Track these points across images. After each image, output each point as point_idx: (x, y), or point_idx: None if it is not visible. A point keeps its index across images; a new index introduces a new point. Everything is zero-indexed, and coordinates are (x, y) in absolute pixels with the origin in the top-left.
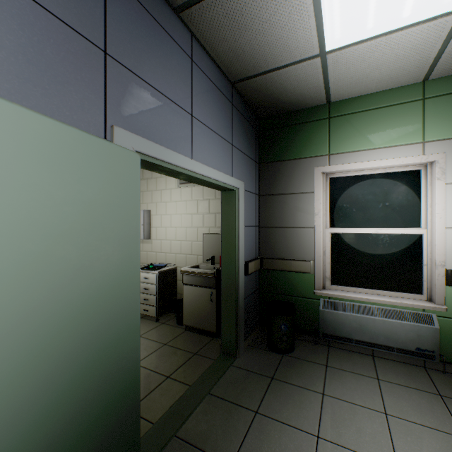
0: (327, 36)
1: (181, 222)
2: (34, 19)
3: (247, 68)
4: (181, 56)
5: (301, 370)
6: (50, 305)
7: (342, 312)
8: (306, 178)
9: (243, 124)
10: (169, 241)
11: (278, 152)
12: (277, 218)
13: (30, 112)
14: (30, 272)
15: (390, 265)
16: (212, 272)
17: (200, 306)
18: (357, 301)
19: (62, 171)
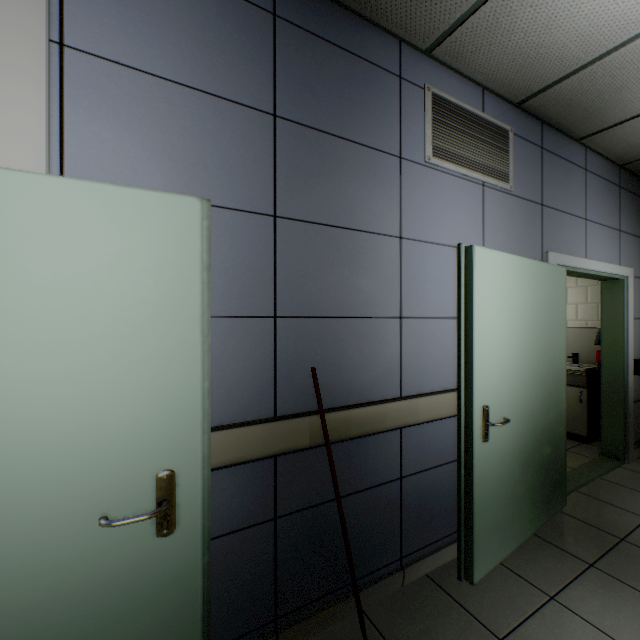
0: None
1: None
2: (520, 207)
3: None
4: (577, 174)
5: None
6: (541, 358)
7: None
8: None
9: (630, 202)
10: None
11: None
12: None
13: (537, 262)
14: (537, 340)
15: None
16: (582, 370)
17: None
18: None
19: (543, 288)
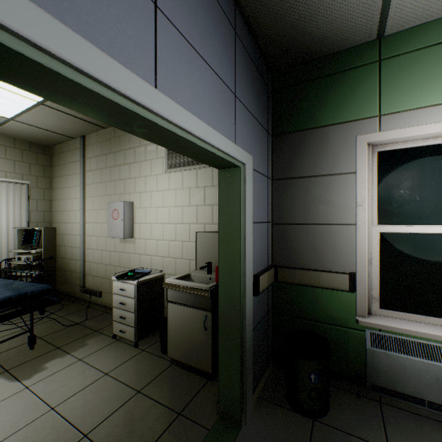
0: None
1: (169, 216)
2: None
3: None
4: None
5: None
6: None
7: (405, 355)
8: (342, 152)
9: (251, 71)
10: (155, 240)
11: (300, 117)
12: (299, 211)
13: None
14: None
15: None
16: (207, 288)
17: (190, 334)
18: (427, 339)
19: None
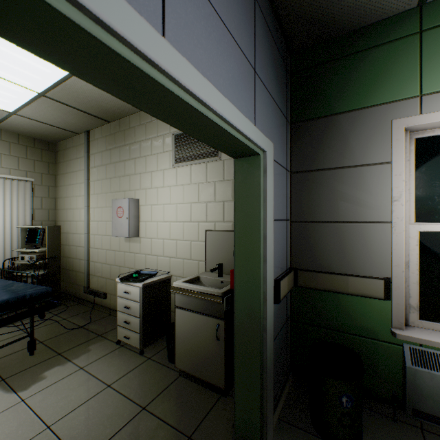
0: None
1: (176, 214)
2: None
3: None
4: None
5: None
6: None
7: None
8: (374, 140)
9: (270, 47)
10: (162, 240)
11: (323, 102)
12: (322, 207)
13: None
14: None
15: None
16: (219, 294)
17: (201, 344)
18: None
19: None
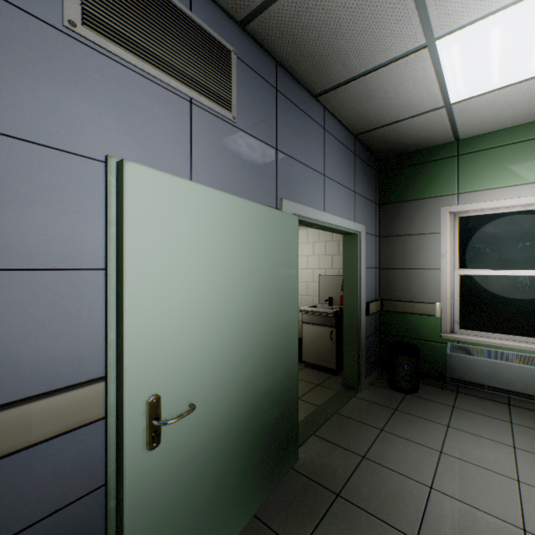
0: (451, 93)
1: None
2: (249, 145)
3: (371, 123)
4: (317, 130)
5: (425, 407)
6: (264, 313)
7: (472, 356)
8: (431, 218)
9: (364, 170)
10: None
11: (400, 192)
12: (399, 260)
13: (258, 205)
14: (258, 293)
15: (530, 310)
16: (332, 312)
17: (320, 344)
18: (490, 347)
19: (268, 236)
